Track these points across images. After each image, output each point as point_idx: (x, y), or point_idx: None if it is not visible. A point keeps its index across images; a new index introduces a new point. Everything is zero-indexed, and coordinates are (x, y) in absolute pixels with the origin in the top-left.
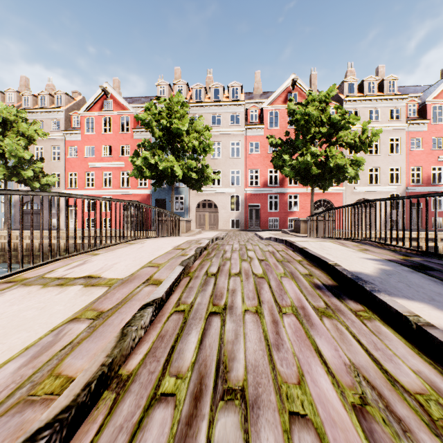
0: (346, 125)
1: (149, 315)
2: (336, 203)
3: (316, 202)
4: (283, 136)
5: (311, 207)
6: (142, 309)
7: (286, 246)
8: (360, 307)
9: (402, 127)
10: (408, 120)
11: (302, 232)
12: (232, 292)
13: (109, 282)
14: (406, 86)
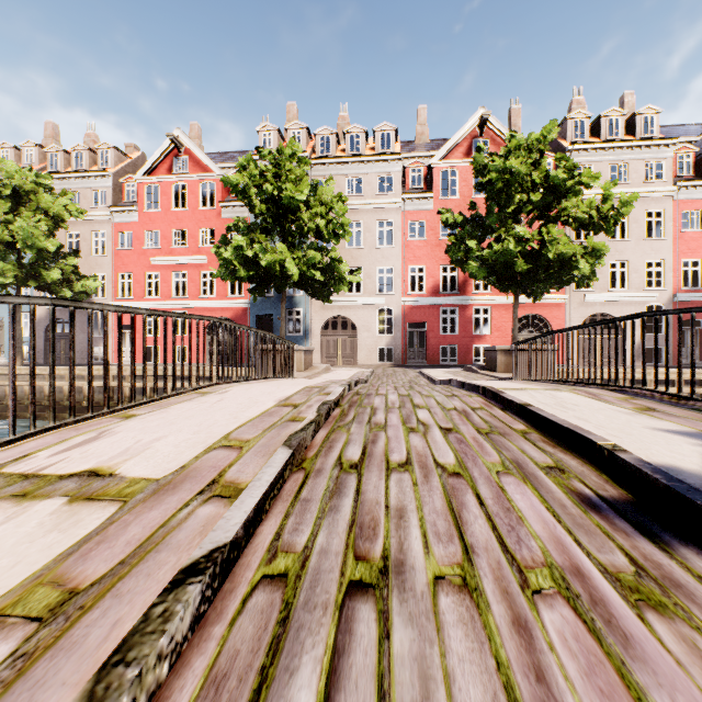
0: (575, 188)
1: (189, 609)
2: (554, 320)
3: (519, 319)
4: (465, 210)
5: (513, 327)
6: (175, 589)
7: (485, 398)
8: None
9: (667, 192)
10: (677, 180)
11: (500, 369)
12: (398, 516)
13: (126, 490)
14: (672, 125)
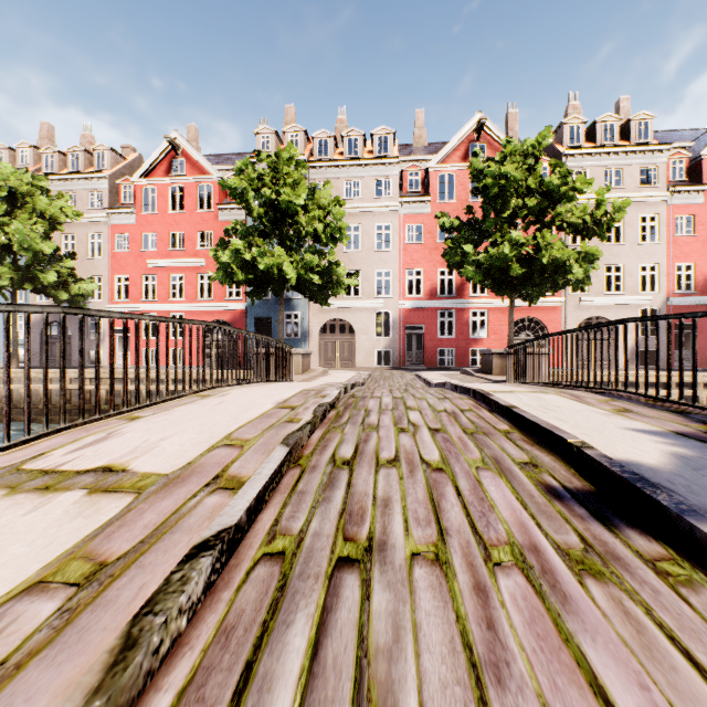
0: (569, 194)
1: (202, 576)
2: (550, 324)
3: (516, 322)
4: (462, 214)
5: (509, 331)
6: (190, 560)
7: (475, 400)
8: (660, 549)
9: (661, 197)
10: (670, 185)
11: (495, 372)
12: (384, 505)
13: (139, 483)
14: (666, 130)
